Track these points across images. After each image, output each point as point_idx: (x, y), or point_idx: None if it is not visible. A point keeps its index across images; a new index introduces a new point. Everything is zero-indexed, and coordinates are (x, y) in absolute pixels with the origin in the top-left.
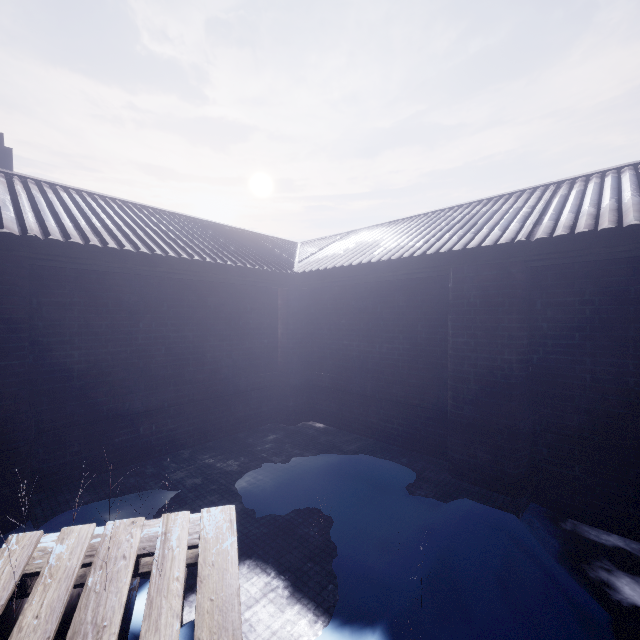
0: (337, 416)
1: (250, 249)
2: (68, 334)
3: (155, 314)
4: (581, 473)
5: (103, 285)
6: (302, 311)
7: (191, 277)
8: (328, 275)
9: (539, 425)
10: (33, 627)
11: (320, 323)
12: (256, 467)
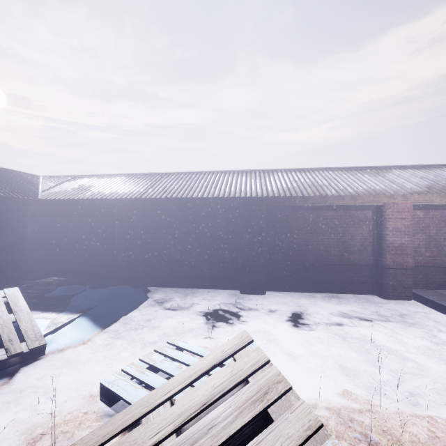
0: (67, 271)
1: (6, 183)
2: None
3: None
4: (156, 272)
5: None
6: (44, 219)
7: None
8: (61, 202)
9: (146, 259)
10: None
11: (56, 226)
12: None
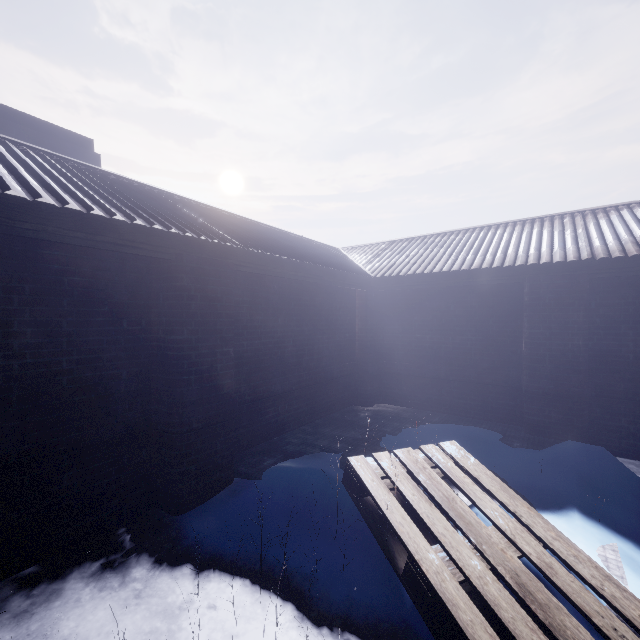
0: (409, 397)
1: (329, 256)
2: (241, 327)
3: (287, 311)
4: (626, 424)
5: (259, 287)
6: (375, 310)
7: (316, 280)
8: (407, 280)
9: (594, 392)
10: (417, 499)
11: (391, 320)
12: (378, 435)
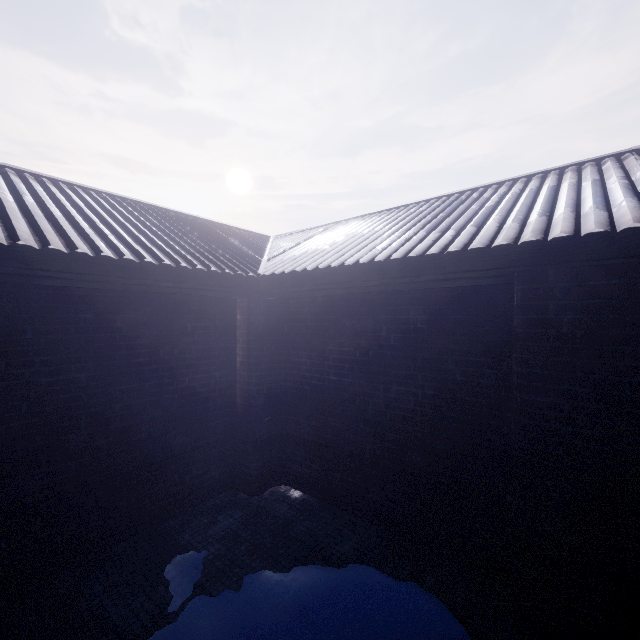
0: (321, 483)
1: (196, 241)
2: None
3: (6, 347)
4: None
5: None
6: (271, 330)
7: (73, 283)
8: (308, 280)
9: None
10: None
11: (296, 347)
12: (180, 619)
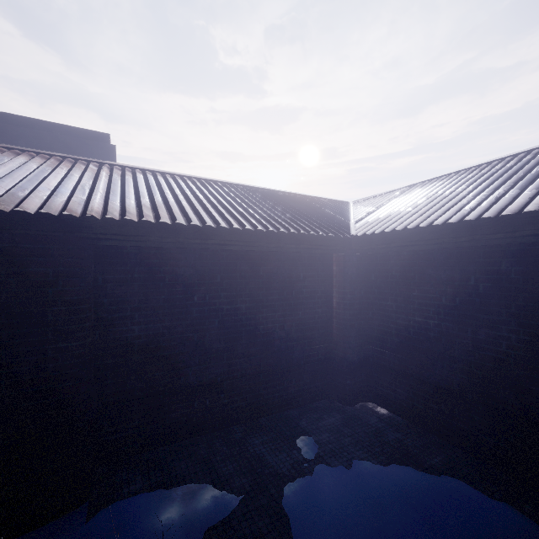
0: (406, 405)
1: (303, 213)
2: (129, 309)
3: (209, 286)
4: None
5: (160, 260)
6: (360, 278)
7: (242, 248)
8: (396, 238)
9: None
10: None
11: (382, 292)
12: (312, 473)
